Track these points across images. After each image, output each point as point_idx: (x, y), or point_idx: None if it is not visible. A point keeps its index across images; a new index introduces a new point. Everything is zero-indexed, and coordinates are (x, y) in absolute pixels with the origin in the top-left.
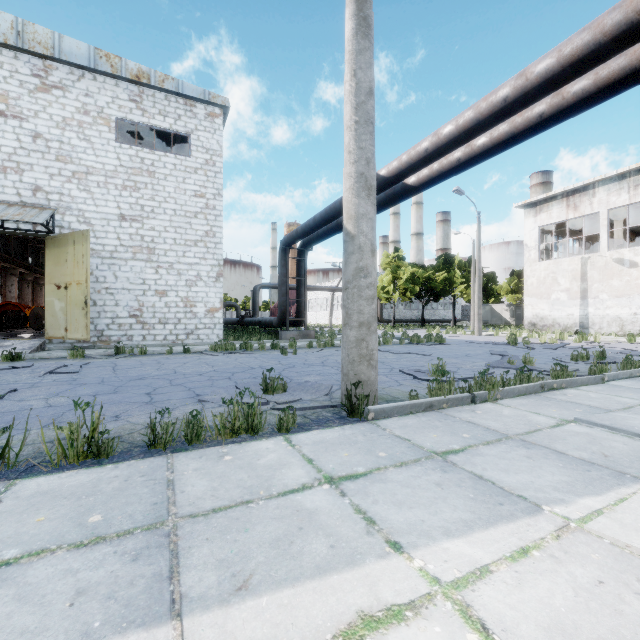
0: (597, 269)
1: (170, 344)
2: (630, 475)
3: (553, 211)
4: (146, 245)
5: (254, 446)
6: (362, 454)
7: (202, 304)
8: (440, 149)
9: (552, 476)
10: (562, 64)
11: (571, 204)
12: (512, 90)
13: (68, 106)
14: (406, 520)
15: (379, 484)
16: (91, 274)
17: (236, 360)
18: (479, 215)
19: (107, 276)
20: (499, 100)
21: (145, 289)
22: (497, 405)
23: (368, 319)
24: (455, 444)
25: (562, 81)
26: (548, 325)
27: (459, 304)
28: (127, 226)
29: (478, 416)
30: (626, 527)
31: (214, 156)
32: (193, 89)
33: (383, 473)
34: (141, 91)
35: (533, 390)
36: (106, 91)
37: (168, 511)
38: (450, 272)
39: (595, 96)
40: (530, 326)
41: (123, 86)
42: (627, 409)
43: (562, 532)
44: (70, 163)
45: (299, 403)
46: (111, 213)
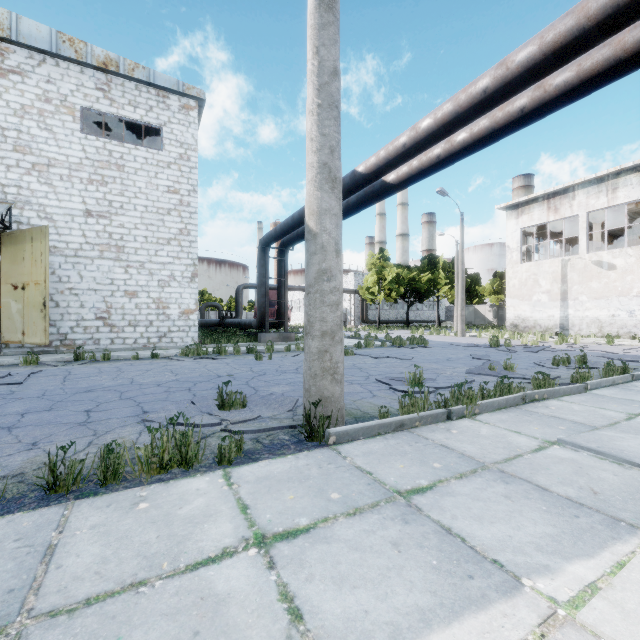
0: (577, 271)
1: (140, 348)
2: (625, 522)
3: (534, 213)
4: (114, 243)
5: (182, 486)
6: (311, 496)
7: (176, 305)
8: (418, 144)
9: (534, 526)
10: (544, 52)
11: (552, 206)
12: (492, 80)
13: (27, 93)
14: (344, 611)
15: (321, 546)
16: (53, 273)
17: (205, 367)
18: (462, 216)
19: (71, 276)
20: (479, 91)
21: (113, 290)
22: (475, 422)
23: (332, 328)
24: (423, 478)
25: (544, 71)
26: (529, 326)
27: (443, 305)
28: (93, 222)
29: (453, 437)
30: (630, 618)
31: (189, 150)
32: (166, 79)
33: (330, 527)
34: (109, 79)
35: (514, 402)
36: (70, 78)
37: (22, 605)
38: (434, 273)
39: (578, 89)
40: (512, 327)
41: (89, 73)
42: (613, 425)
43: (547, 627)
44: (29, 154)
45: (256, 422)
46: (76, 208)
